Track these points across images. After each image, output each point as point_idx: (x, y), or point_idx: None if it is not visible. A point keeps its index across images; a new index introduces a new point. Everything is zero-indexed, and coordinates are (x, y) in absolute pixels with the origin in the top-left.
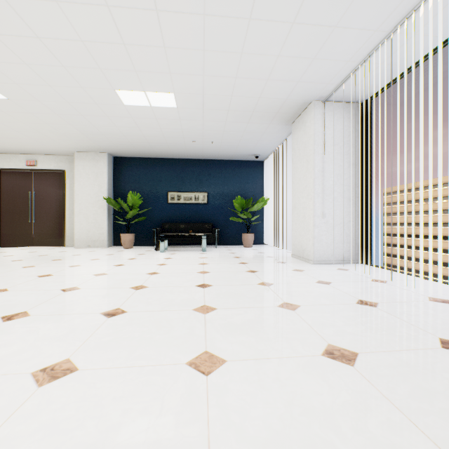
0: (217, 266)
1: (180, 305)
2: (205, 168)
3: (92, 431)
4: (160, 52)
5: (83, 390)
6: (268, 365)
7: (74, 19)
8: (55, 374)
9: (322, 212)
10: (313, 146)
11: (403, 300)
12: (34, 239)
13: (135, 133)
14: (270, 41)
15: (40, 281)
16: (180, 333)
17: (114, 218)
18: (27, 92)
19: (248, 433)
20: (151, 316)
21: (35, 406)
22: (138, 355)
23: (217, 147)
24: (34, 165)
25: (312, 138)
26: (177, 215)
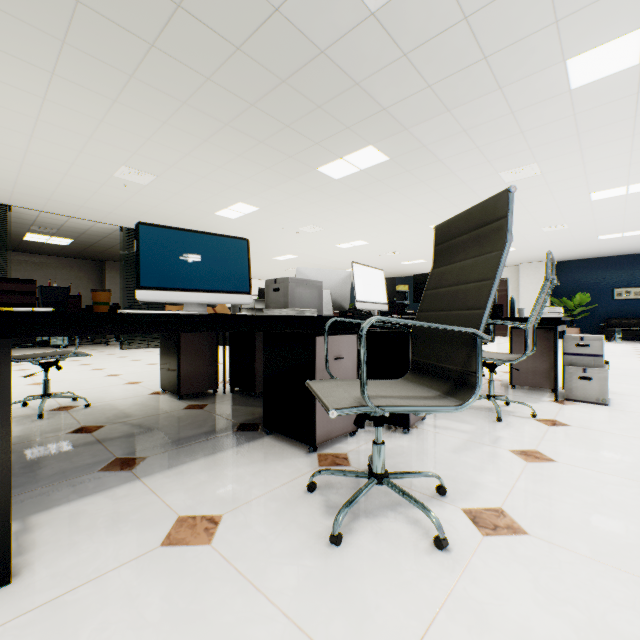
0: None
1: None
2: None
3: None
4: None
5: None
6: None
7: (598, 225)
8: None
9: None
10: None
11: None
12: None
13: (591, 248)
14: None
15: None
16: None
17: None
18: (532, 246)
19: None
20: None
21: None
22: None
23: None
24: None
25: None
26: (625, 310)
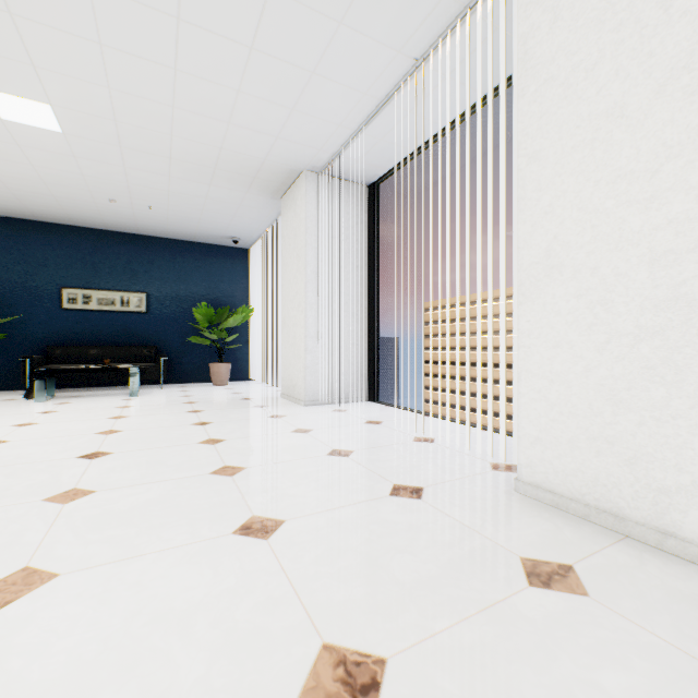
0: (143, 419)
1: (20, 495)
2: (142, 250)
3: None
4: (1, 20)
5: None
6: (134, 566)
7: None
8: None
9: (317, 331)
10: (305, 235)
11: (385, 444)
12: None
13: None
14: (221, 65)
15: None
16: None
17: None
18: None
19: (28, 681)
20: None
21: None
22: None
23: (162, 217)
24: None
25: (304, 224)
26: (84, 331)
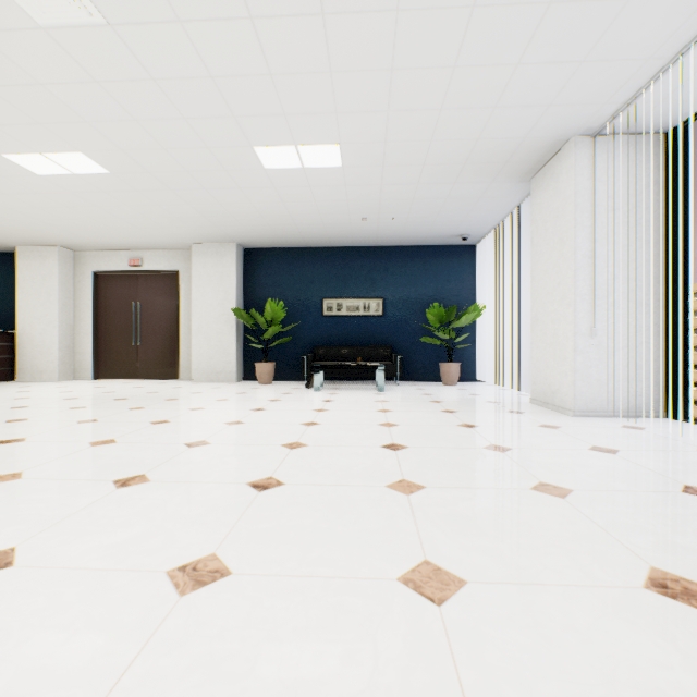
0: (407, 415)
1: (364, 477)
2: (379, 259)
3: (272, 683)
4: (323, 82)
5: (246, 609)
6: (545, 598)
7: (202, 45)
8: (199, 577)
9: (590, 327)
10: (573, 214)
11: None
12: (138, 369)
13: (278, 211)
14: (505, 41)
15: (155, 430)
16: (375, 525)
17: (244, 339)
18: (135, 161)
19: None
20: (322, 493)
21: (180, 628)
22: (317, 557)
23: (400, 226)
24: (139, 266)
25: (571, 201)
26: (337, 333)
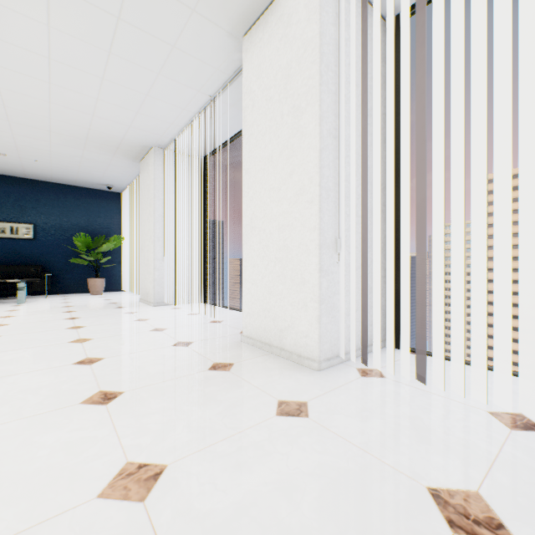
0: (27, 317)
1: None
2: (30, 190)
3: None
4: None
5: None
6: (12, 378)
7: None
8: None
9: (163, 255)
10: (154, 190)
11: (190, 324)
12: None
13: None
14: (83, 84)
15: None
16: None
17: None
18: None
19: None
20: None
21: None
22: None
23: (46, 168)
24: None
25: (153, 183)
26: None
